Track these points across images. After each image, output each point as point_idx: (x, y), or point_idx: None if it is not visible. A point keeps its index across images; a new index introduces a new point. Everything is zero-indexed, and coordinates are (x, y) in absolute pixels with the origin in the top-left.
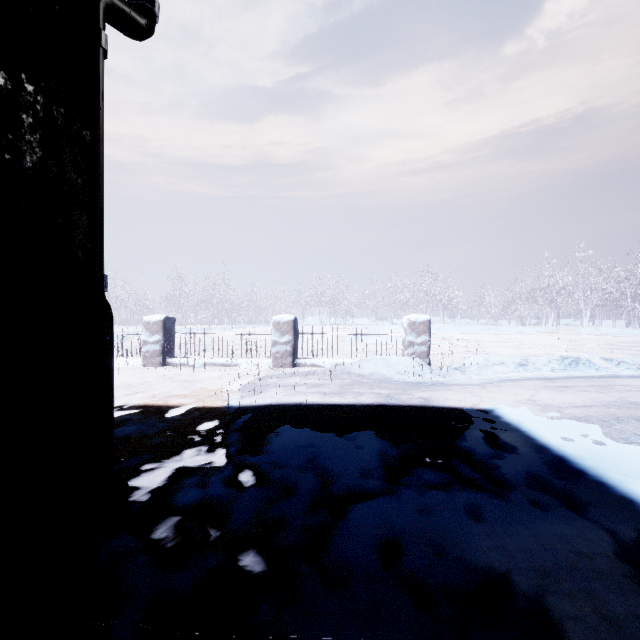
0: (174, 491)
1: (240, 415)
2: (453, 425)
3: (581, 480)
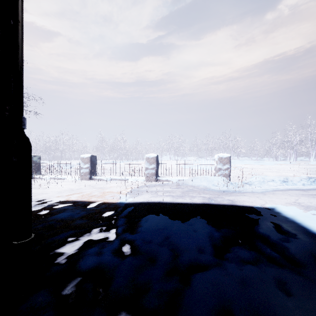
0: (81, 258)
1: (126, 208)
2: (251, 217)
3: None
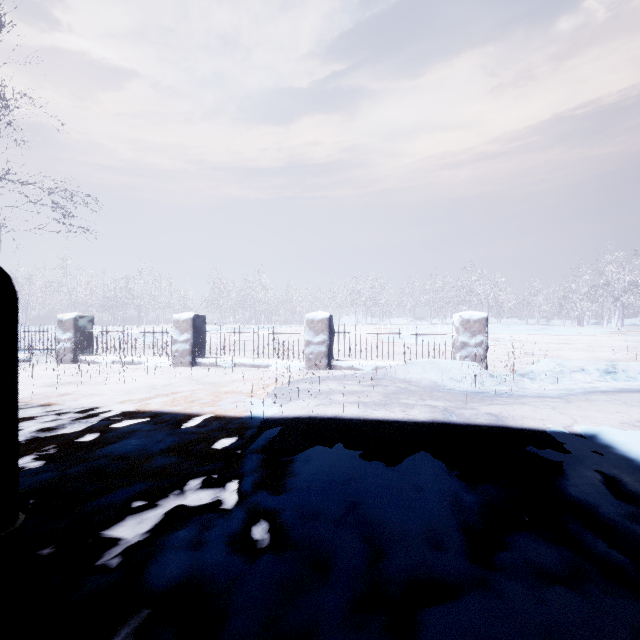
0: (156, 555)
1: (264, 430)
2: (547, 458)
3: None
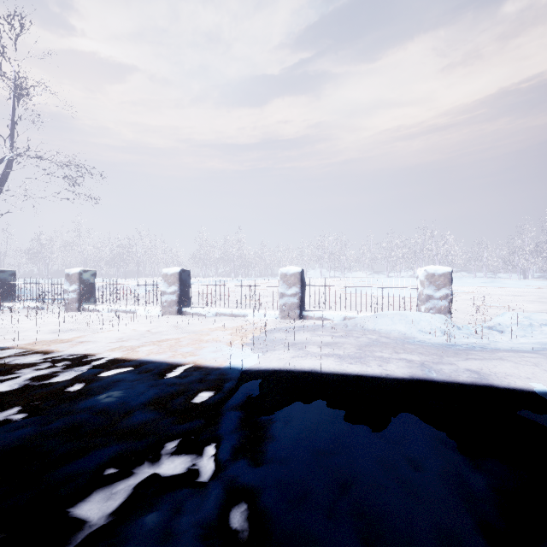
0: None
1: (242, 383)
2: None
3: None
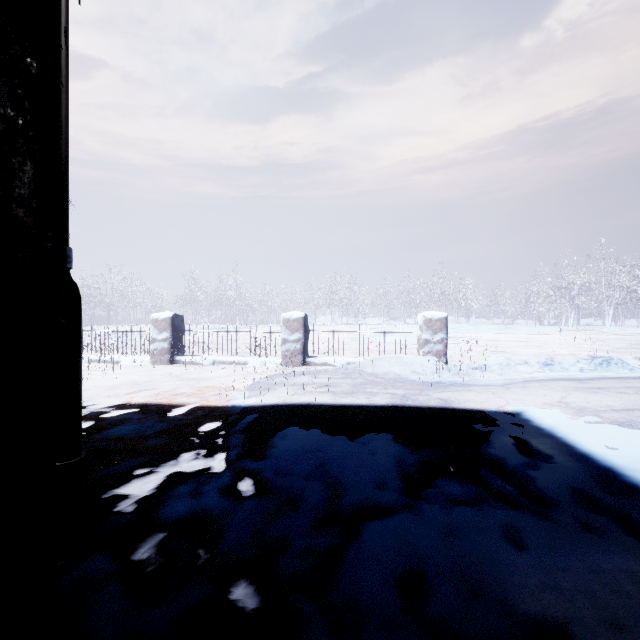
0: (164, 501)
1: (245, 415)
2: (478, 429)
3: (638, 498)
